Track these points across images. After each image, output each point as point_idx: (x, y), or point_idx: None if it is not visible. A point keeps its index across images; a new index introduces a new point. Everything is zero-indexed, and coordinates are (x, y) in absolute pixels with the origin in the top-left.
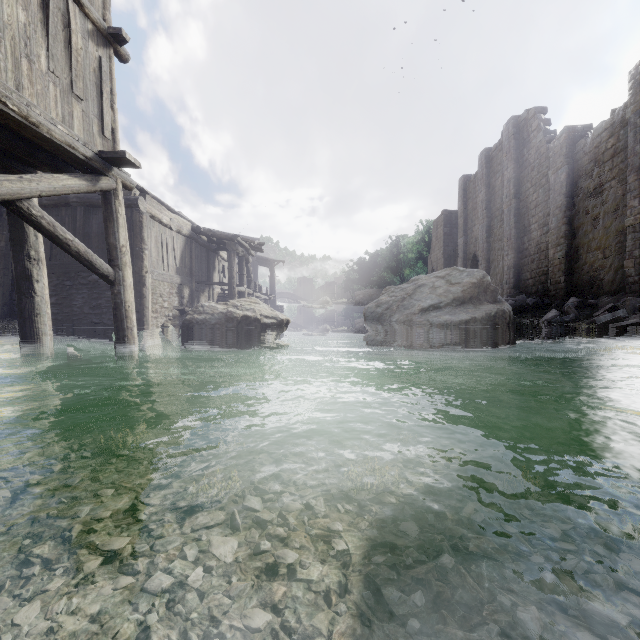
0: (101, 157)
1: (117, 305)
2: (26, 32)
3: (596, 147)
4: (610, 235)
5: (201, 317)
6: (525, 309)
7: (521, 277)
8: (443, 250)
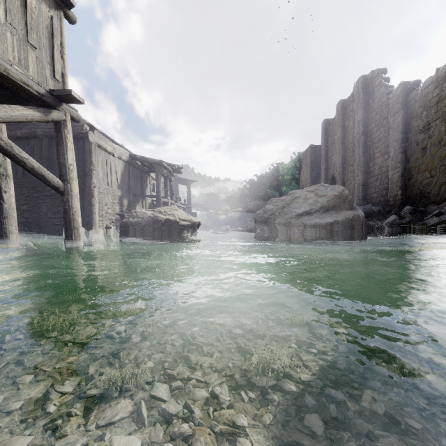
0: (52, 94)
1: (66, 210)
2: None
3: (424, 96)
4: (435, 160)
5: (134, 220)
6: (371, 214)
7: (367, 192)
8: (310, 173)
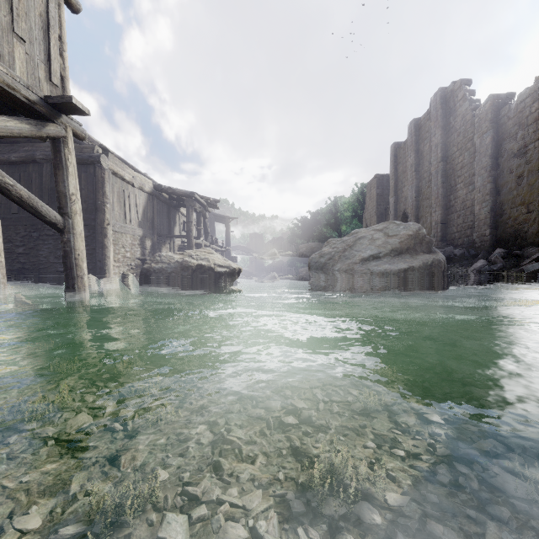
0: (47, 102)
1: (66, 253)
2: None
3: (520, 112)
4: (534, 191)
5: (158, 266)
6: (453, 259)
7: (448, 231)
8: (376, 208)
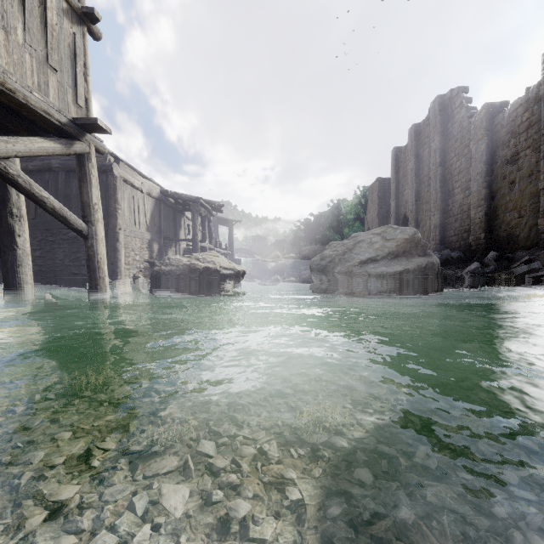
0: (75, 123)
1: (90, 257)
2: (3, 6)
3: (512, 120)
4: (525, 197)
5: (167, 268)
6: (450, 262)
7: (446, 234)
8: (377, 212)
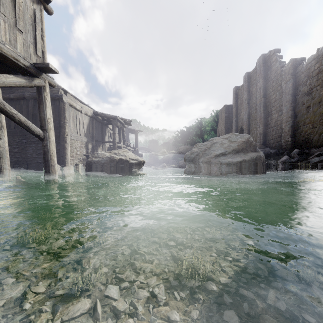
0: (35, 66)
1: (45, 152)
2: None
3: (308, 69)
4: (316, 115)
5: (96, 159)
6: (269, 155)
7: (266, 139)
8: (224, 125)
